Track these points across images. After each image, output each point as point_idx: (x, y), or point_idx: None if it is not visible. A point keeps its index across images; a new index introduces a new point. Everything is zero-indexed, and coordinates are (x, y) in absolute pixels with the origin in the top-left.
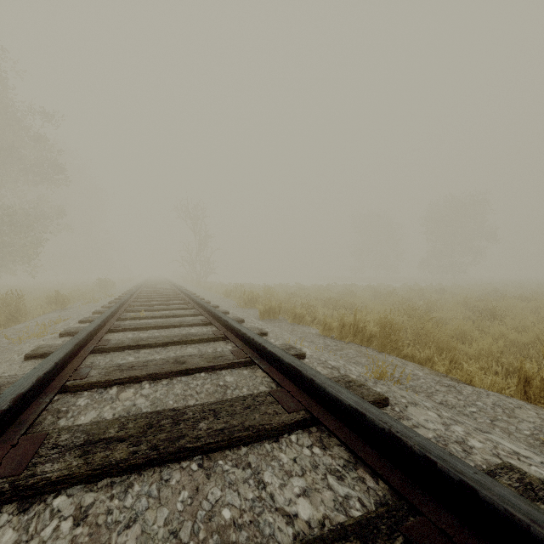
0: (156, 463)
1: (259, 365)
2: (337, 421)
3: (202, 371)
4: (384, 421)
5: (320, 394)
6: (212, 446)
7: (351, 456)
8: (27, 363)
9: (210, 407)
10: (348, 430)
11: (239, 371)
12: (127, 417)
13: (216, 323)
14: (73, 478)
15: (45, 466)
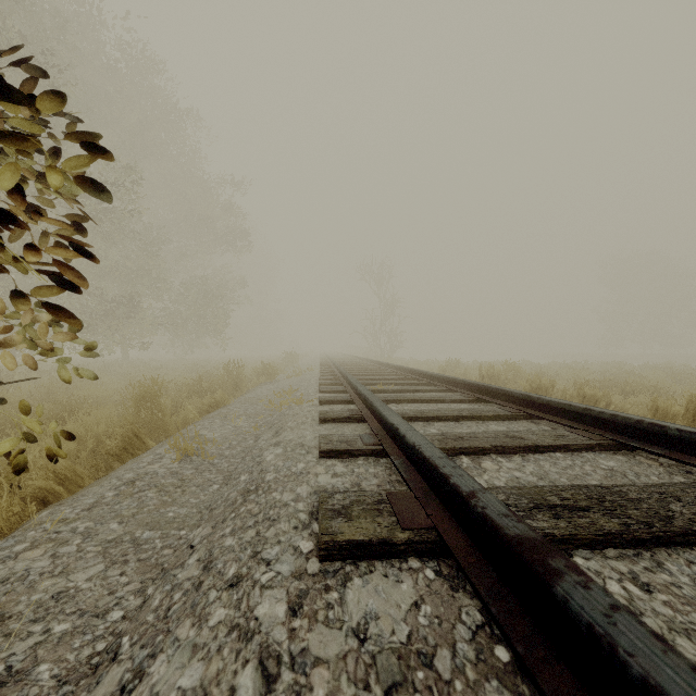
0: (661, 543)
1: (647, 450)
2: None
3: (554, 450)
4: None
5: None
6: None
7: None
8: (326, 426)
9: (651, 490)
10: None
11: (607, 455)
12: (547, 487)
13: (492, 399)
14: (577, 539)
15: (527, 521)
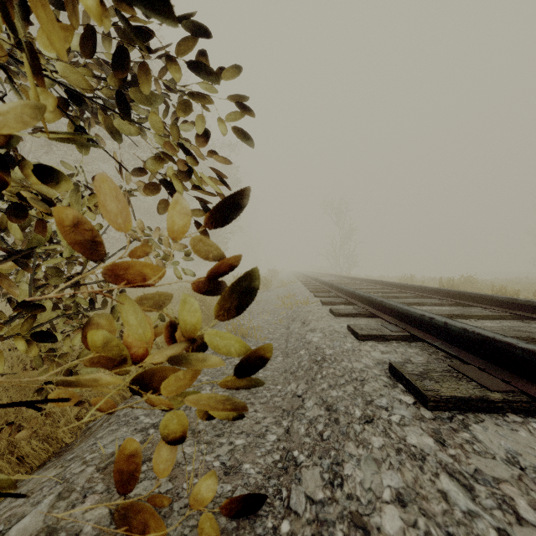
0: None
1: None
2: None
3: None
4: None
5: None
6: None
7: None
8: (343, 319)
9: None
10: None
11: None
12: None
13: (471, 303)
14: None
15: None
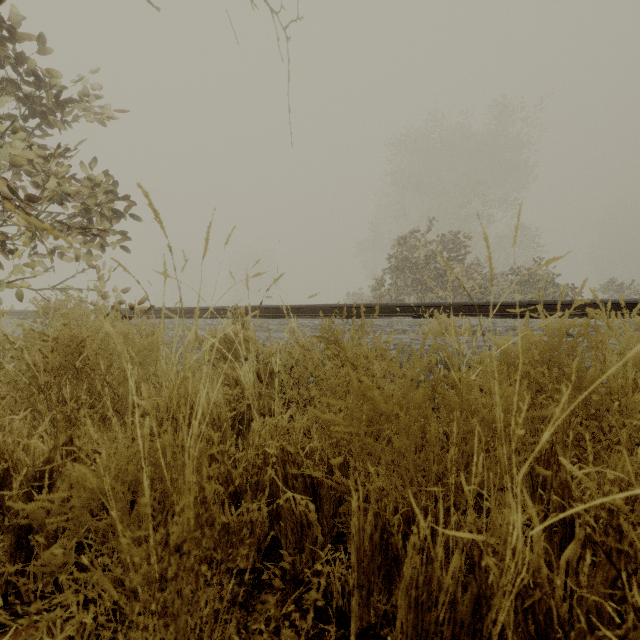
0: None
1: None
2: None
3: None
4: None
5: None
6: None
7: None
8: None
9: None
10: None
11: None
12: None
13: None
14: None
15: None
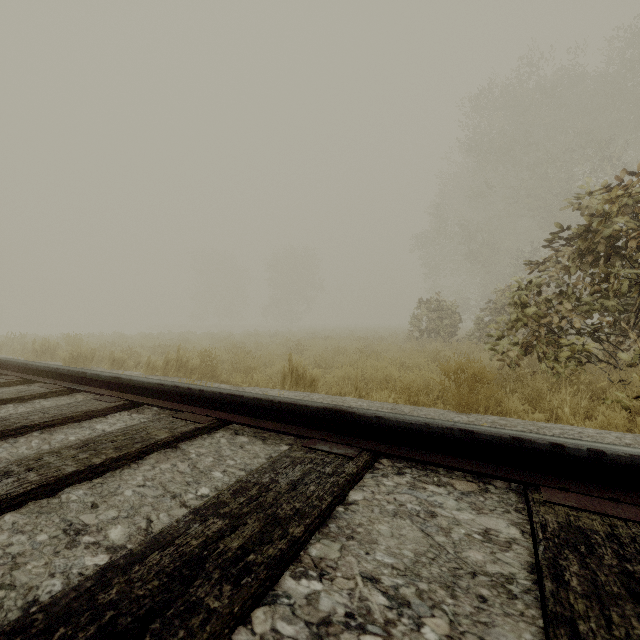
0: None
1: (79, 389)
2: (148, 398)
3: (8, 402)
4: (173, 383)
5: (137, 388)
6: (48, 424)
7: (156, 412)
8: None
9: (36, 411)
10: (154, 400)
11: (54, 398)
12: None
13: (3, 371)
14: None
15: None
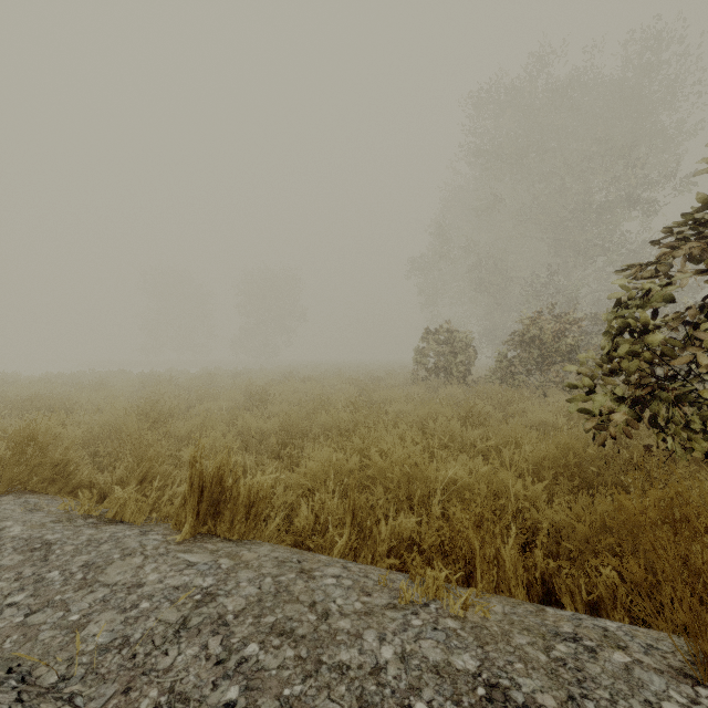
0: None
1: None
2: None
3: None
4: None
5: None
6: None
7: None
8: None
9: None
10: None
11: None
12: None
13: None
14: None
15: None
